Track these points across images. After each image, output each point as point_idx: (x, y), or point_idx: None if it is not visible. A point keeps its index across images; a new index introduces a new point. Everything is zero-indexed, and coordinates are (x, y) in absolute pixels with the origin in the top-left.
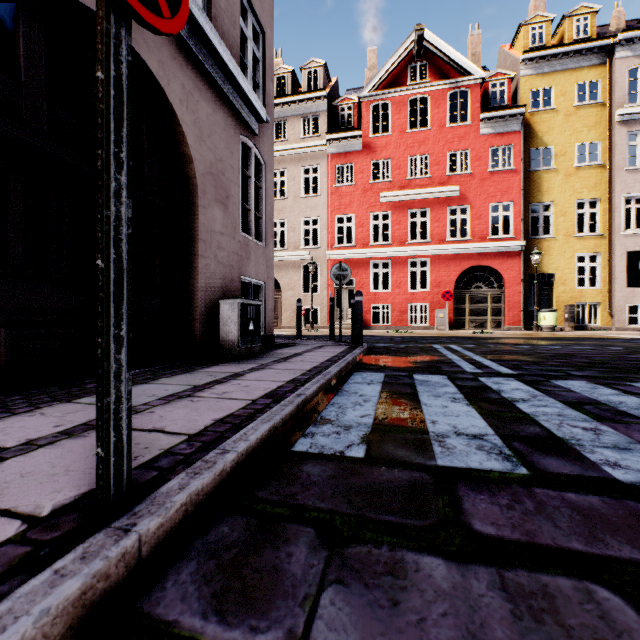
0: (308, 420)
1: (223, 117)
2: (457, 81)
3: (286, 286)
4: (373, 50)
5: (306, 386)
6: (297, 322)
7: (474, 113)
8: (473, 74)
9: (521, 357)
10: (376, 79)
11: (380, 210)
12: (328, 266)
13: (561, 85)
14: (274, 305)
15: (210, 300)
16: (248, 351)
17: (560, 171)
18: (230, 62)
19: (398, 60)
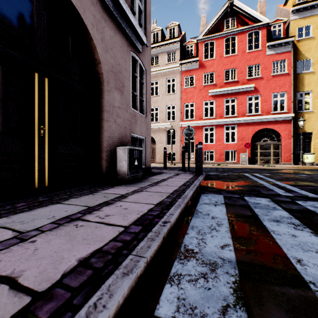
0: (173, 250)
1: (120, 39)
2: (253, 26)
3: (158, 141)
4: (204, 16)
5: (170, 211)
6: (164, 160)
7: (263, 43)
8: (262, 21)
9: (310, 183)
10: (206, 29)
11: (208, 100)
12: (180, 130)
13: (316, 23)
14: (152, 151)
15: (112, 147)
16: (134, 178)
17: (316, 73)
18: (123, 4)
19: (218, 18)
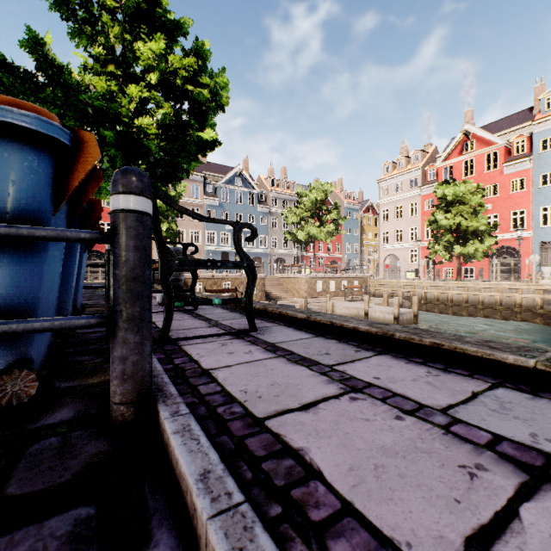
0: None
1: None
2: None
3: None
4: None
5: None
6: None
7: None
8: None
9: None
10: None
11: None
12: None
13: None
14: None
15: None
16: None
17: None
18: None
19: None
